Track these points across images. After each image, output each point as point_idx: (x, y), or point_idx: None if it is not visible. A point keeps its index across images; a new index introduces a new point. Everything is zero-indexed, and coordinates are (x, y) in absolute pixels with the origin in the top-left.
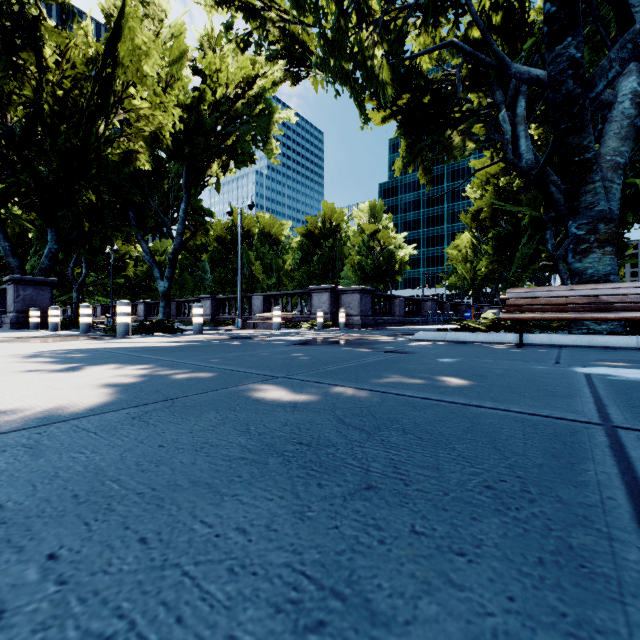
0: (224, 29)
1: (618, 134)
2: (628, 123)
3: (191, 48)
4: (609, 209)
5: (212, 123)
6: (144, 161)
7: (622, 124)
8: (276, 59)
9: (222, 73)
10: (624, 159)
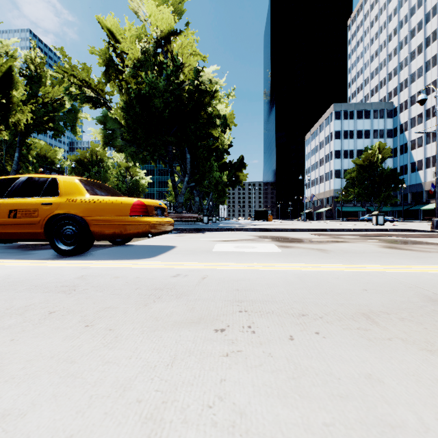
0: (65, 92)
1: (184, 188)
2: (185, 186)
3: (18, 60)
4: (181, 201)
5: (42, 115)
6: (5, 135)
7: (184, 186)
8: (86, 101)
9: (50, 92)
10: (184, 193)
